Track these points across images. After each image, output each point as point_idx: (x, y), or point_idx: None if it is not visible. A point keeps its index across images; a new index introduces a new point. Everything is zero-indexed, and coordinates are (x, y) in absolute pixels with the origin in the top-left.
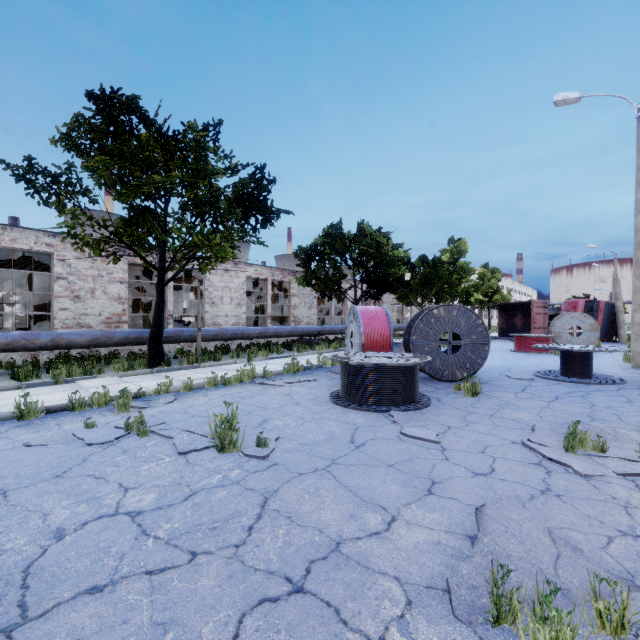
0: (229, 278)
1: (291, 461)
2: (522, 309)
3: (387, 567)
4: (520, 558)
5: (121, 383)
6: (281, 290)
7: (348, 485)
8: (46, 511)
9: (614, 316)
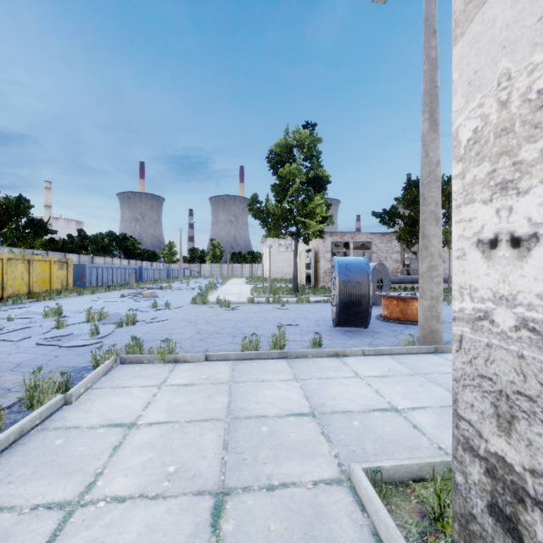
0: None
1: None
2: None
3: None
4: None
5: None
6: None
7: None
8: None
9: None
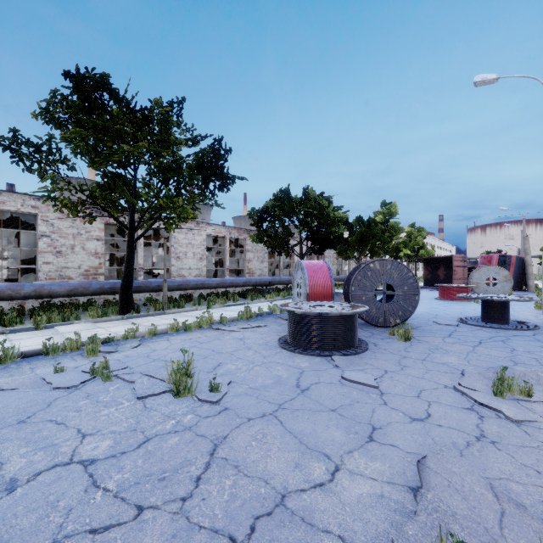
0: (192, 236)
1: (241, 406)
2: (444, 262)
3: (331, 524)
4: (465, 516)
5: (94, 328)
6: (238, 246)
7: (293, 431)
8: (3, 460)
9: (524, 268)
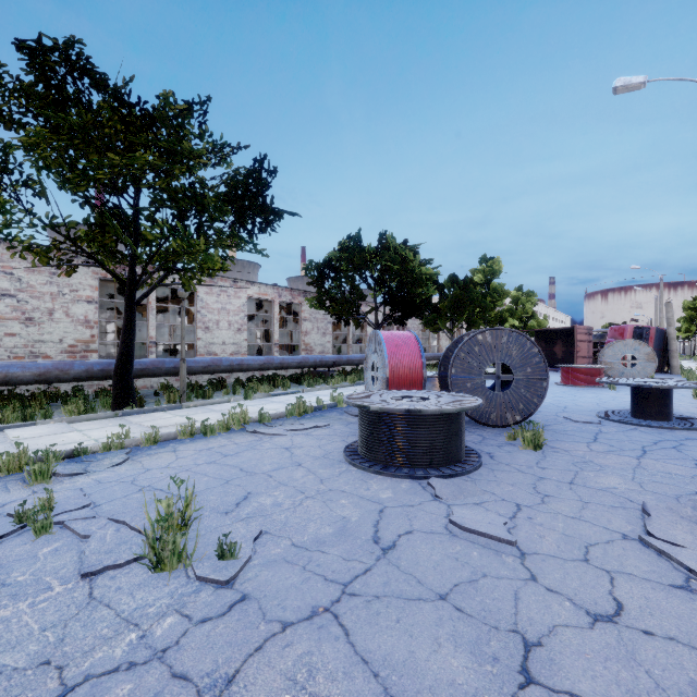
0: (227, 298)
1: (272, 590)
2: (563, 336)
3: None
4: None
5: (66, 432)
6: (291, 314)
7: (371, 658)
8: None
9: (666, 344)
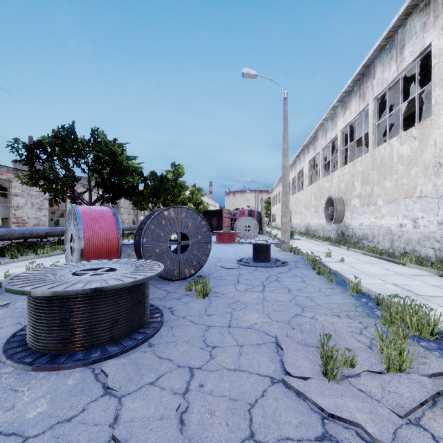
0: None
1: None
2: (217, 214)
3: None
4: None
5: None
6: (6, 190)
7: None
8: None
9: (261, 219)
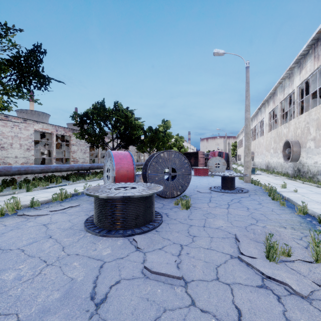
0: (18, 130)
1: None
2: (194, 155)
3: None
4: None
5: None
6: (66, 142)
7: None
8: None
9: (228, 158)
